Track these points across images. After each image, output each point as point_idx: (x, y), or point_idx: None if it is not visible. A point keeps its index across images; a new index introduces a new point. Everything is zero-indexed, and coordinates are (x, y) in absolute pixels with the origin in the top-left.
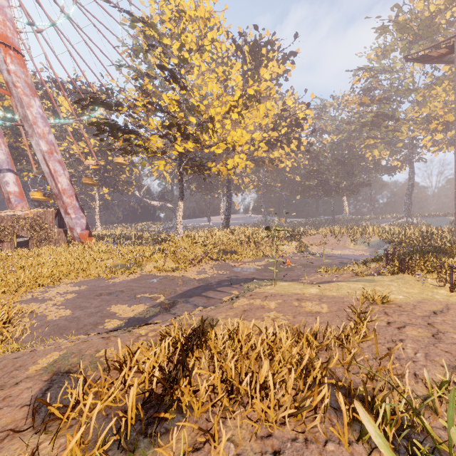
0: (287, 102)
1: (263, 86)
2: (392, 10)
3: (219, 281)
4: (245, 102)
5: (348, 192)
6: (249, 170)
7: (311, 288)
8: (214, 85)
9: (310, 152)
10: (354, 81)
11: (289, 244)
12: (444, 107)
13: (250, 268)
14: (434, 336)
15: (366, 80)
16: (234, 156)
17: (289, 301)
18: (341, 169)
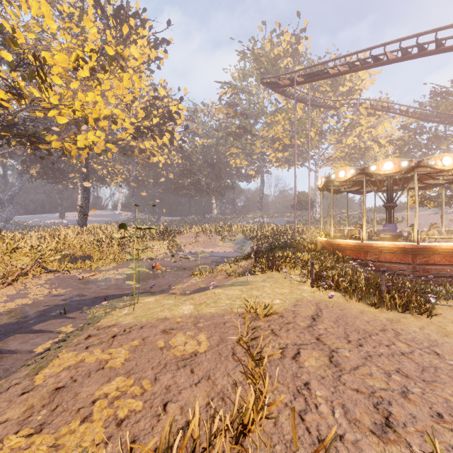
0: (159, 91)
1: (127, 51)
2: (250, 41)
3: (45, 310)
4: (103, 64)
5: (217, 193)
6: (110, 155)
7: (184, 305)
8: (44, 10)
9: (183, 150)
10: (221, 93)
11: (161, 244)
12: (283, 132)
13: (107, 279)
14: (332, 361)
15: (231, 96)
16: (88, 132)
17: (152, 337)
18: (211, 171)
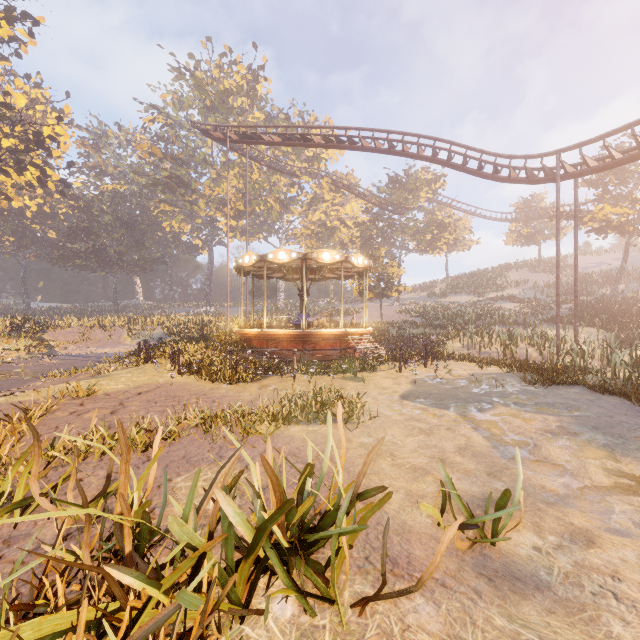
0: (16, 96)
1: None
2: (190, 57)
3: None
4: None
5: (138, 268)
6: None
7: None
8: None
9: (76, 196)
10: (146, 119)
11: (13, 344)
12: (236, 194)
13: None
14: (112, 412)
15: (163, 126)
16: None
17: None
18: (129, 234)
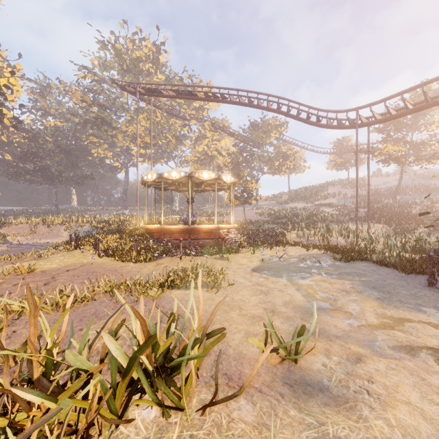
0: None
1: None
2: (111, 34)
3: None
4: None
5: (73, 182)
6: None
7: None
8: None
9: (26, 129)
10: (79, 76)
11: None
12: (145, 131)
13: None
14: (45, 284)
15: (92, 82)
16: None
17: None
18: (66, 158)
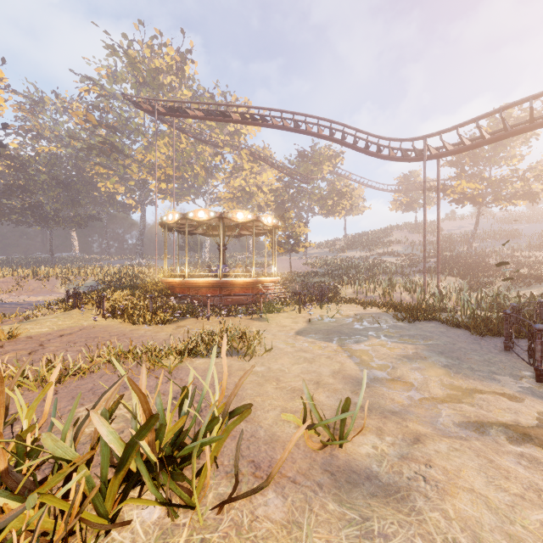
0: None
1: None
2: (123, 37)
3: None
4: None
5: (73, 224)
6: None
7: None
8: None
9: (11, 156)
10: (82, 89)
11: None
12: (166, 160)
13: None
14: (30, 353)
15: (98, 97)
16: None
17: None
18: (65, 193)
